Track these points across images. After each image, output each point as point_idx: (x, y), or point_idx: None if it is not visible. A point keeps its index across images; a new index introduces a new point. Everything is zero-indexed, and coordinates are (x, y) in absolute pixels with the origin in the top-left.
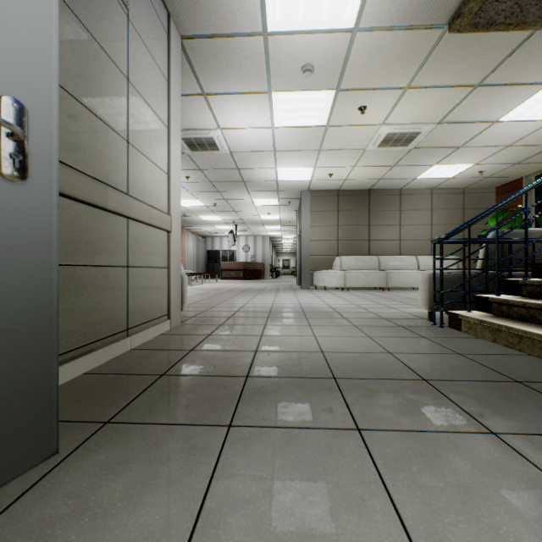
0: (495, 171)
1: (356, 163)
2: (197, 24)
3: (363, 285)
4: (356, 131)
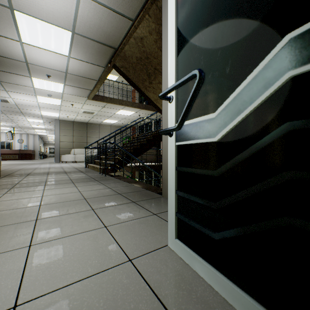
0: (127, 123)
1: (77, 115)
2: (8, 81)
3: (83, 160)
4: (73, 108)
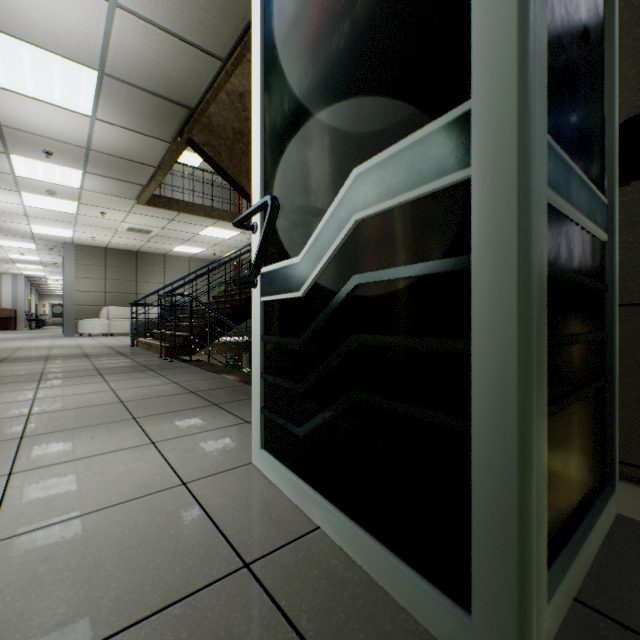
0: (224, 254)
1: (114, 234)
2: None
3: (128, 331)
4: (105, 221)
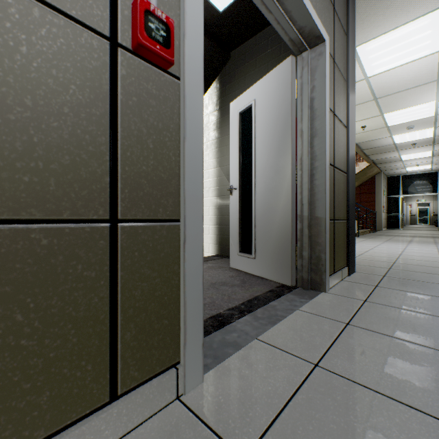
0: None
1: None
2: None
3: None
4: None
